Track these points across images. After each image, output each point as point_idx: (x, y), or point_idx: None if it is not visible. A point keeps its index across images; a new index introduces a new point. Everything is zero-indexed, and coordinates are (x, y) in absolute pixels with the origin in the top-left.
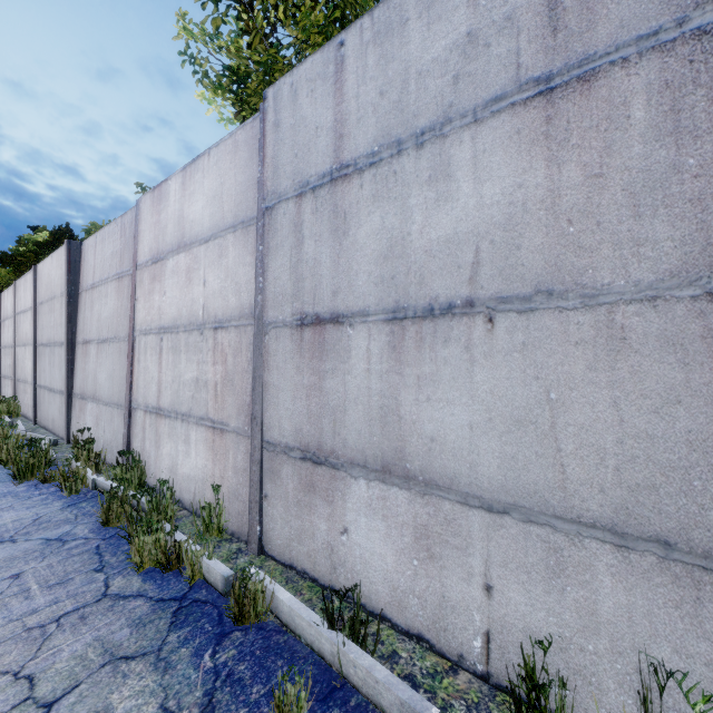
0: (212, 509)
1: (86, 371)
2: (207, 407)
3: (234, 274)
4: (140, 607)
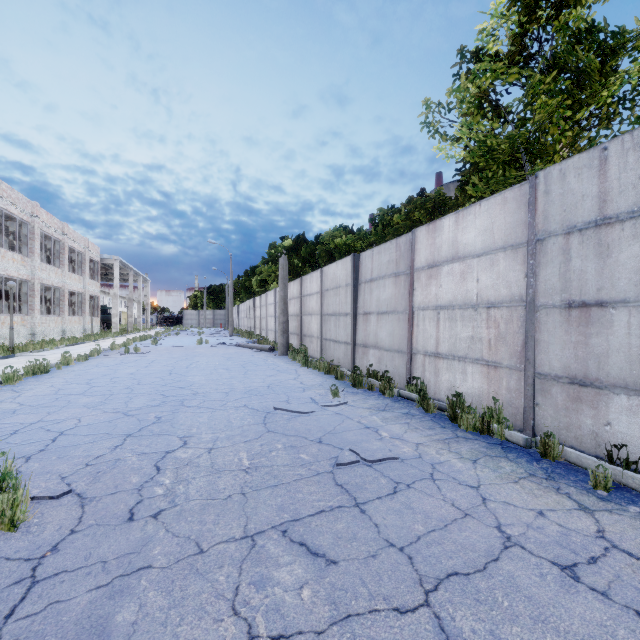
0: (492, 410)
1: (367, 331)
2: (482, 353)
3: (505, 276)
4: (481, 443)
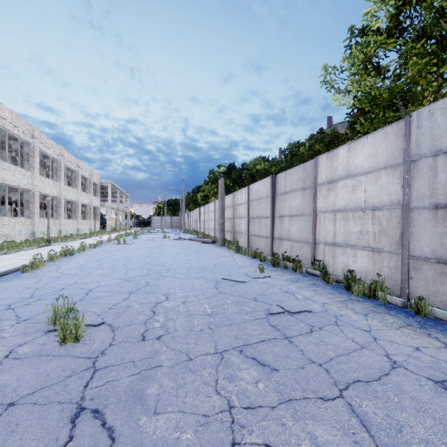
0: (376, 282)
1: (282, 228)
2: (368, 242)
3: (386, 187)
4: (370, 304)
